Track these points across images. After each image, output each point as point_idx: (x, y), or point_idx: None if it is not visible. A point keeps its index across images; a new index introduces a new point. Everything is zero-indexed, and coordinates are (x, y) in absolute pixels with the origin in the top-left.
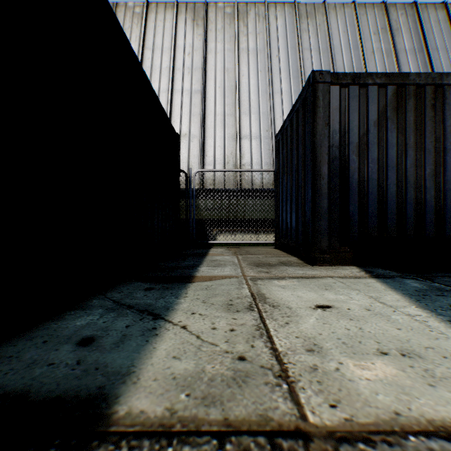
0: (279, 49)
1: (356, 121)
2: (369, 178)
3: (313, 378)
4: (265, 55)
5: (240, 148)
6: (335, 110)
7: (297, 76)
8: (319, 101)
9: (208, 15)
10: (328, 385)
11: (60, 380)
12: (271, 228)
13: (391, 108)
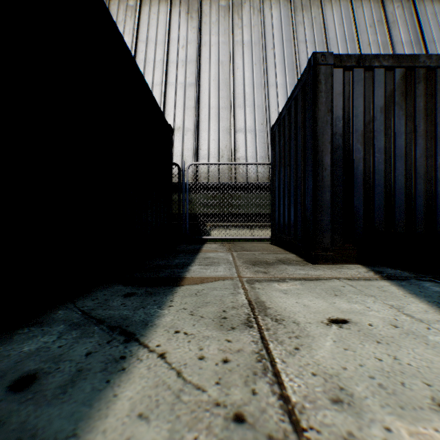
0: (274, 42)
1: (361, 107)
2: (375, 169)
3: None
4: (260, 48)
5: (235, 141)
6: (338, 95)
7: (292, 69)
8: (321, 85)
9: (203, 7)
10: None
11: None
12: (266, 223)
13: (399, 92)
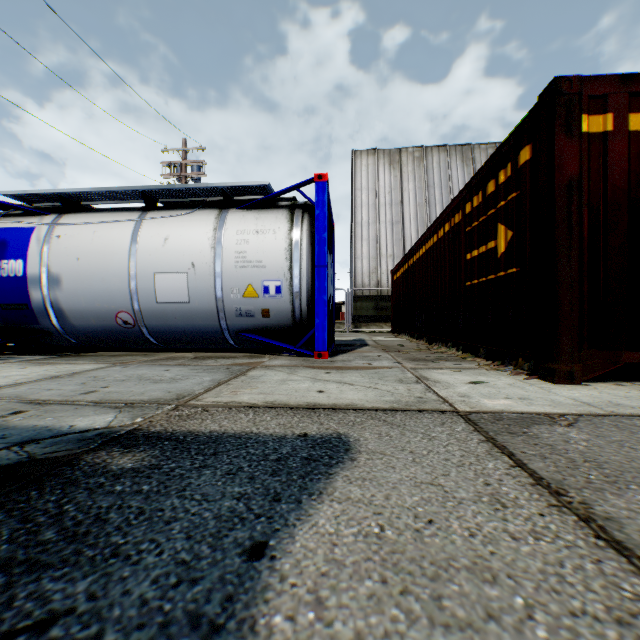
0: None
1: None
2: None
3: None
4: None
5: None
6: None
7: None
8: None
9: (474, 155)
10: None
11: None
12: None
13: None
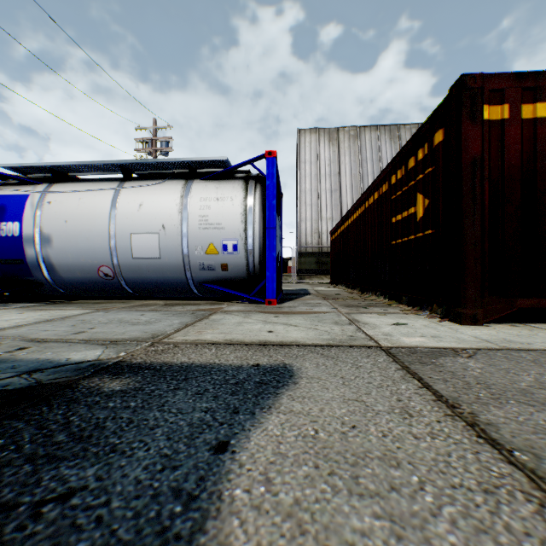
0: None
1: None
2: None
3: None
4: None
5: None
6: None
7: None
8: None
9: (400, 134)
10: None
11: None
12: None
13: None
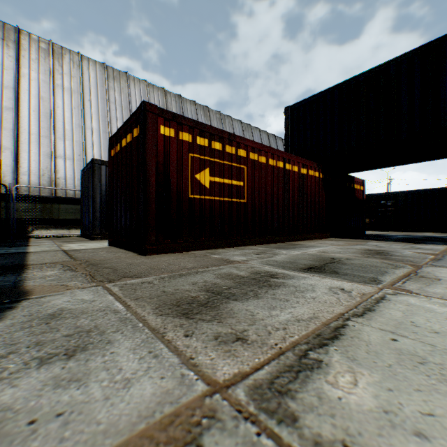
0: (91, 95)
1: None
2: None
3: (68, 249)
4: (79, 96)
5: (56, 165)
6: (104, 175)
7: (105, 120)
8: (96, 171)
9: (22, 41)
10: (71, 249)
11: (12, 252)
12: None
13: None
